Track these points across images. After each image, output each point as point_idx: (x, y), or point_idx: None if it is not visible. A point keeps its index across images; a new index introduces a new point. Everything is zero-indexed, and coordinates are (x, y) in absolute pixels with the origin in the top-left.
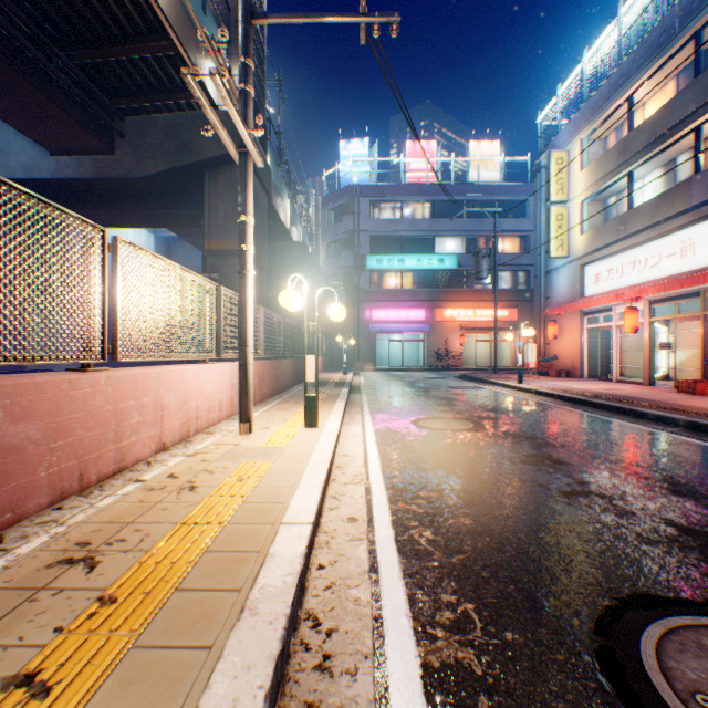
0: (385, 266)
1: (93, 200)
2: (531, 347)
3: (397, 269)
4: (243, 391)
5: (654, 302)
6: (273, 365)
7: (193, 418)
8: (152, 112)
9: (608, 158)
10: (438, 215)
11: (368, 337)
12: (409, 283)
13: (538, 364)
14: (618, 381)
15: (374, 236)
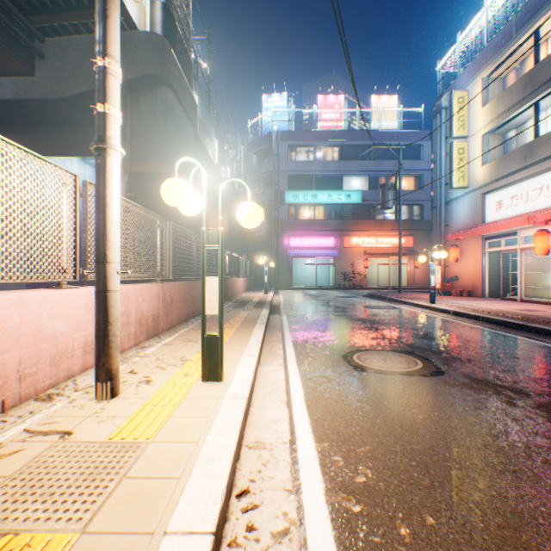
0: (301, 200)
1: (21, 126)
2: (437, 269)
3: (311, 203)
4: (101, 332)
5: None
6: (188, 287)
7: (5, 381)
8: (73, 35)
9: (513, 91)
10: (345, 157)
11: (286, 261)
12: (321, 215)
13: (440, 284)
14: (524, 300)
15: (291, 175)
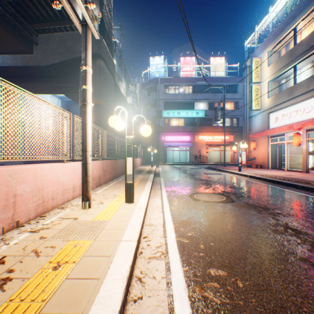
0: (171, 115)
1: (24, 79)
2: (243, 153)
3: (177, 117)
4: (84, 180)
5: (309, 130)
6: (113, 163)
7: (48, 199)
8: (52, 32)
9: (283, 59)
10: (196, 91)
11: (163, 149)
12: (182, 124)
13: (246, 162)
14: (288, 170)
15: (166, 101)
